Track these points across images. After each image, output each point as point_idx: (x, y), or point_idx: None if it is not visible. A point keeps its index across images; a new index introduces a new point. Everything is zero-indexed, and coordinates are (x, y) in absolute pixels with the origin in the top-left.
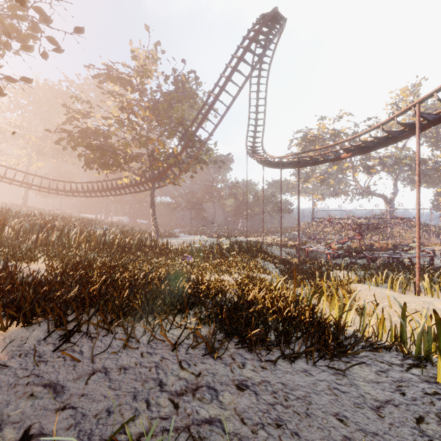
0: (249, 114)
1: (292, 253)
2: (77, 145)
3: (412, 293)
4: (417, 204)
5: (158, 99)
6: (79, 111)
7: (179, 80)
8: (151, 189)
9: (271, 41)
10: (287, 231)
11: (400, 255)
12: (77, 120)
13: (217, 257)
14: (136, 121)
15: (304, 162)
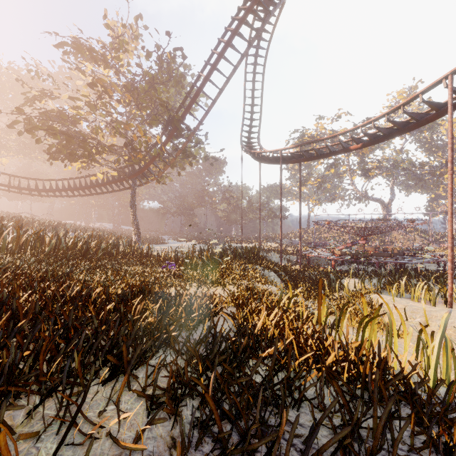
0: (244, 106)
1: (292, 259)
2: (34, 127)
3: (439, 304)
4: (449, 196)
5: (139, 81)
6: (41, 91)
7: (164, 60)
8: (132, 187)
9: (270, 14)
10: (283, 237)
11: (410, 261)
12: (37, 100)
13: (207, 264)
14: (110, 102)
15: (308, 156)
